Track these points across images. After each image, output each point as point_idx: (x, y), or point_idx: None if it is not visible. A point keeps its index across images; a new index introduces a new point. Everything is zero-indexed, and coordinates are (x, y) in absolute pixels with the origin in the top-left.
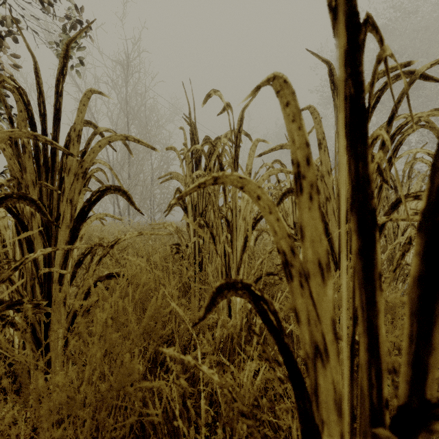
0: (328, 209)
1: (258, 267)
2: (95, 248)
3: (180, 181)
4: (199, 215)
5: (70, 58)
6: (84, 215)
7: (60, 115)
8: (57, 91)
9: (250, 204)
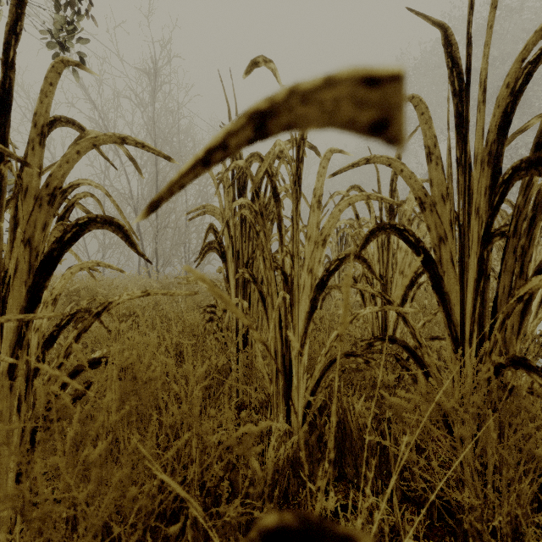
0: (442, 255)
1: (332, 345)
2: (78, 316)
3: (216, 217)
4: (243, 265)
5: (67, 50)
6: (52, 264)
7: (10, 100)
8: (5, 60)
9: (320, 248)
